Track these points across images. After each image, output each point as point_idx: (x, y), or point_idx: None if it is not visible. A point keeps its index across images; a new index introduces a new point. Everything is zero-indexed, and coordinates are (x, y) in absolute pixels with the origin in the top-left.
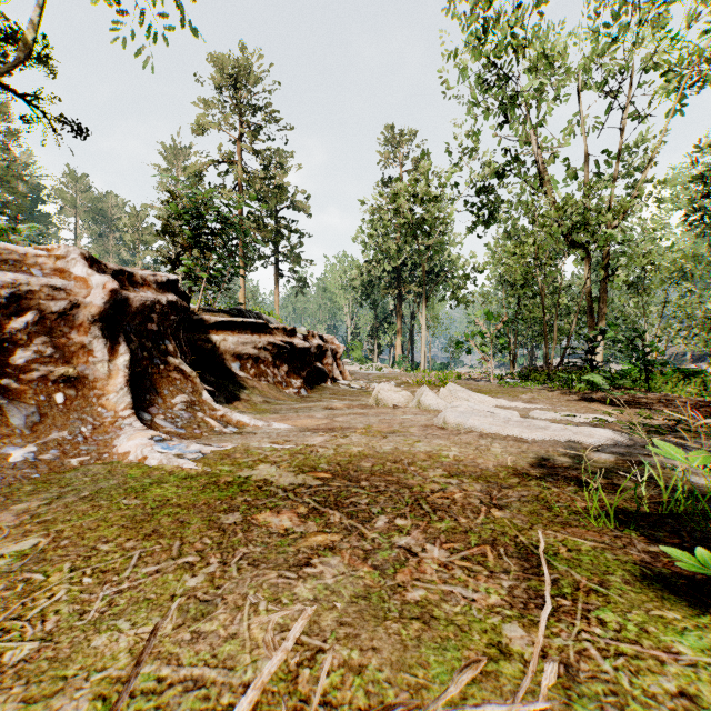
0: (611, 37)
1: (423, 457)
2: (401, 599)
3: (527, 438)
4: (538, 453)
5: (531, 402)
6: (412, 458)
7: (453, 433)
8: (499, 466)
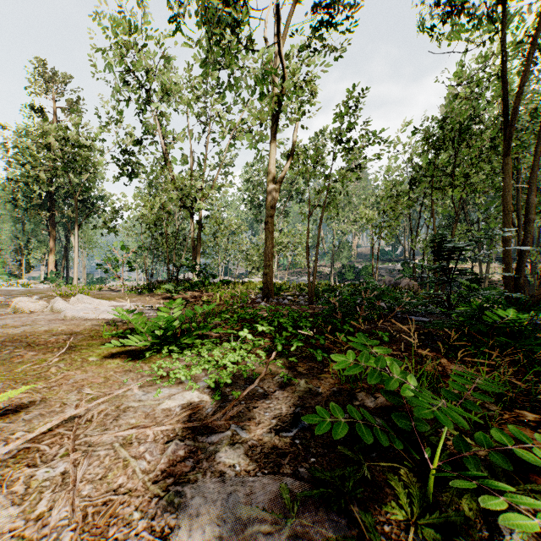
0: (204, 90)
1: (42, 332)
2: (13, 362)
3: (110, 318)
4: (109, 323)
5: (134, 302)
6: (34, 333)
7: (69, 321)
8: (84, 329)
